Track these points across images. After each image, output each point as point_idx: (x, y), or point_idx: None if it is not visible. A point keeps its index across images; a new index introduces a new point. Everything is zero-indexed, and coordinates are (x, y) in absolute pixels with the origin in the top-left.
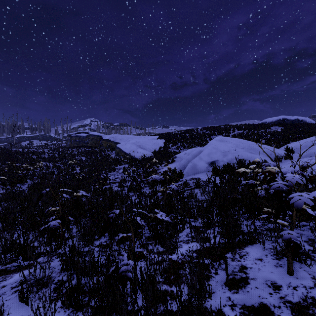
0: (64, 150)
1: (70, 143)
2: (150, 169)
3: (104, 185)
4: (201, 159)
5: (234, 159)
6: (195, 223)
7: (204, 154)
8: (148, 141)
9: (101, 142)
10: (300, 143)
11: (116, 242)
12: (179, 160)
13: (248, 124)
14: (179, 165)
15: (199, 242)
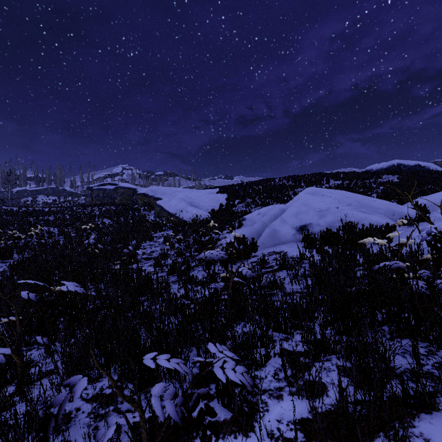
0: (80, 209)
1: (90, 199)
2: (206, 237)
3: (133, 263)
4: (284, 221)
5: (336, 222)
6: (295, 357)
7: (289, 215)
8: (204, 197)
9: (135, 198)
10: (436, 198)
11: (131, 390)
12: (250, 224)
13: (347, 172)
14: (251, 231)
15: (304, 397)
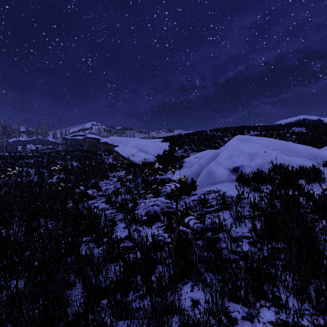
0: (55, 154)
1: (65, 147)
2: (152, 177)
3: (89, 199)
4: (219, 164)
5: (265, 164)
6: None
7: (222, 158)
8: (151, 144)
9: (99, 146)
10: None
11: None
12: (189, 166)
13: (263, 125)
14: (190, 172)
15: None
